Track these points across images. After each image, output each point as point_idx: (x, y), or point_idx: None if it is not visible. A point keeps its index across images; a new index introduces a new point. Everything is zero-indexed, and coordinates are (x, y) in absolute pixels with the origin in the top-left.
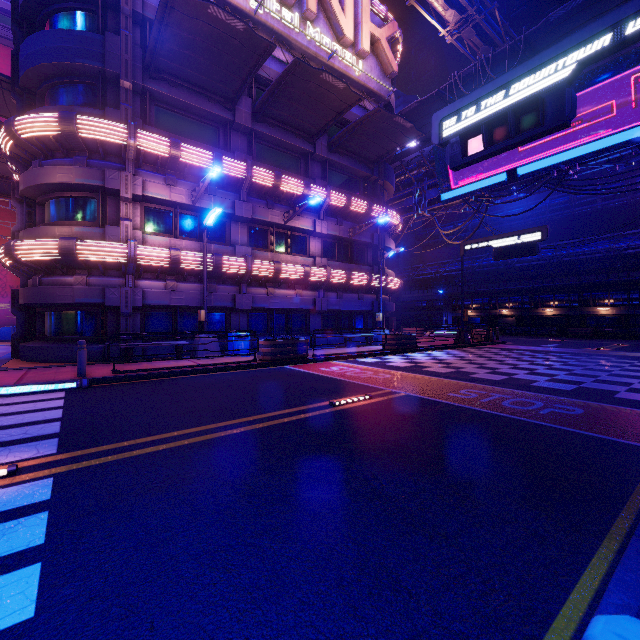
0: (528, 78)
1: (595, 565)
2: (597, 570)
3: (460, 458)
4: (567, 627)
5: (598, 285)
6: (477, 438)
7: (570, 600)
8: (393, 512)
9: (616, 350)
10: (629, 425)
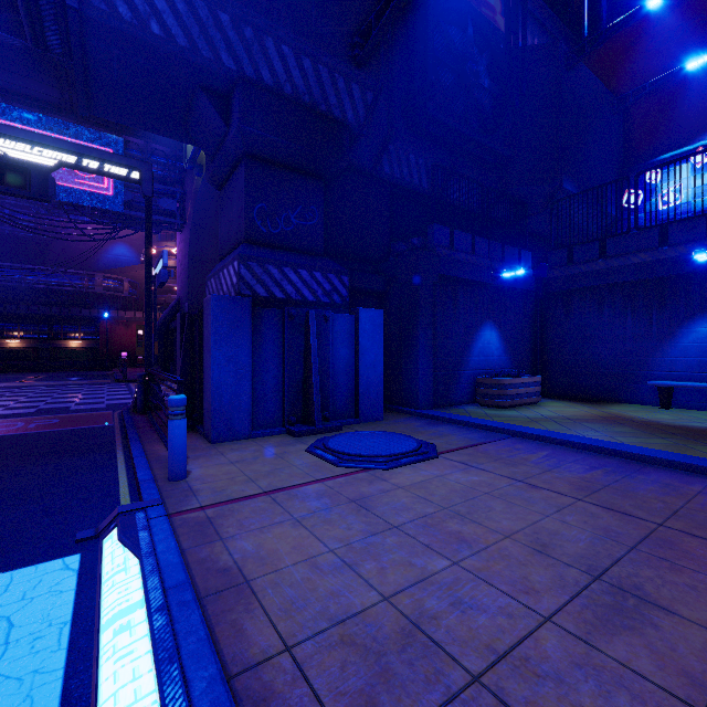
0: (15, 142)
1: (120, 457)
2: (121, 458)
3: (5, 459)
4: (123, 469)
5: (8, 316)
6: (1, 449)
7: (119, 465)
8: (1, 486)
9: (39, 381)
10: (93, 419)
